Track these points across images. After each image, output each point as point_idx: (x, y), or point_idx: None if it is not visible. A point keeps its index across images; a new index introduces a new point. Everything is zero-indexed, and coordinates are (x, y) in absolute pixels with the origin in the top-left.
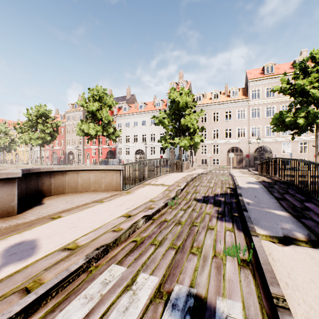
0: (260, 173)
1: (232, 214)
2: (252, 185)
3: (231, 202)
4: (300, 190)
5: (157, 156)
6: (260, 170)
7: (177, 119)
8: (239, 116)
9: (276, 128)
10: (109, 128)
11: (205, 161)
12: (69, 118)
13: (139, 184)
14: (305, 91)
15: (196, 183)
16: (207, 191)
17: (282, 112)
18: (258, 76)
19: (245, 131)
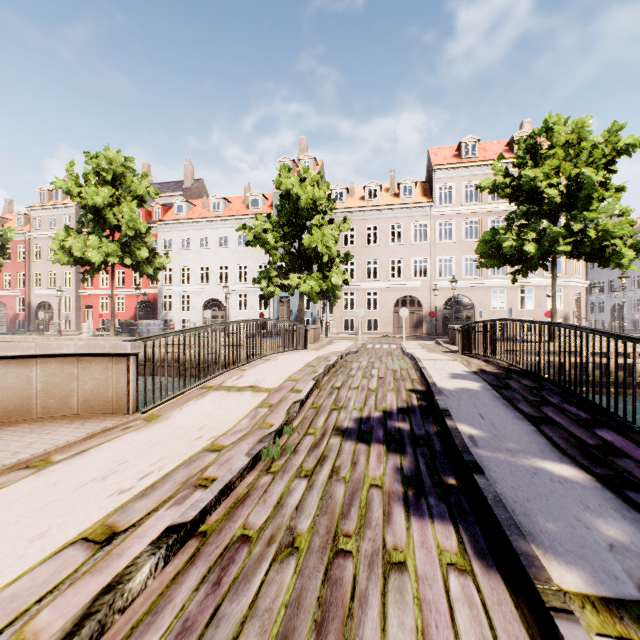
0: (464, 350)
1: (440, 480)
2: (465, 382)
3: (428, 434)
4: (567, 394)
5: (252, 314)
6: (464, 344)
7: (295, 234)
8: (415, 237)
9: (485, 261)
10: (138, 250)
11: (351, 325)
12: (39, 224)
13: (193, 389)
14: (536, 192)
15: (337, 380)
16: (366, 403)
17: (495, 230)
18: (450, 161)
19: (428, 265)
